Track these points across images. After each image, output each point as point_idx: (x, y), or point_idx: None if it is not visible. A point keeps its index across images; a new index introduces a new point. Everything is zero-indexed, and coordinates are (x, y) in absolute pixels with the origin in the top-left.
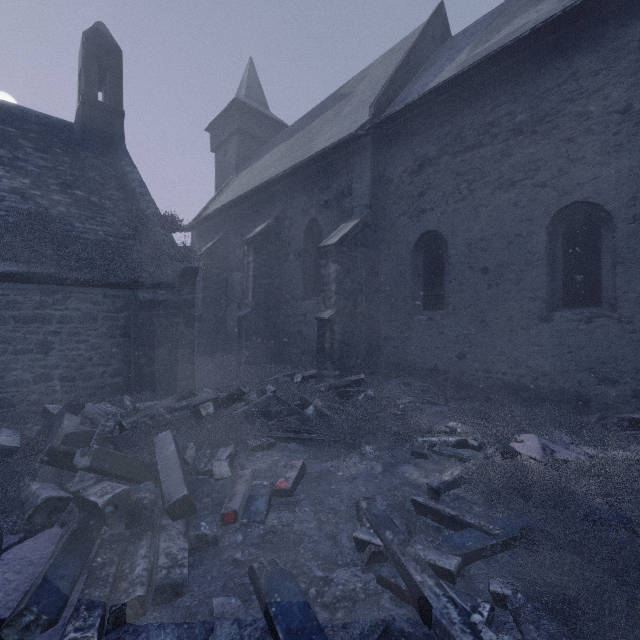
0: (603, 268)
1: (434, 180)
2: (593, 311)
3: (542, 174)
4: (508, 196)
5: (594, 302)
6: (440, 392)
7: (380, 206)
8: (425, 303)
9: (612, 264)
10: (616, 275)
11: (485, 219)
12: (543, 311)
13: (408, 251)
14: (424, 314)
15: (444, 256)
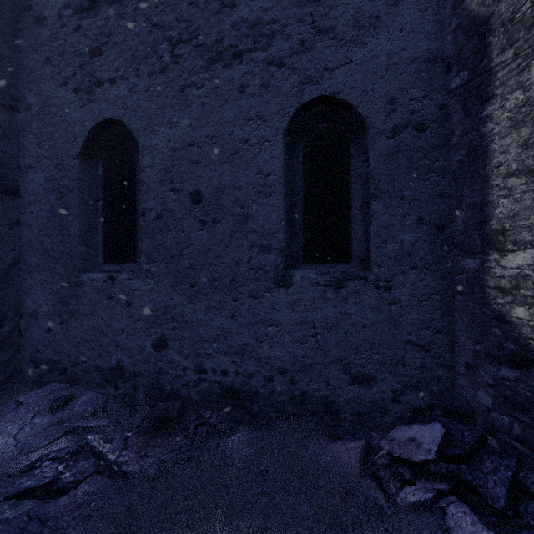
0: (353, 205)
1: (117, 29)
2: (341, 269)
3: (278, 45)
4: (231, 74)
5: (342, 256)
6: (126, 410)
7: (23, 64)
8: (106, 250)
9: (363, 200)
10: (373, 215)
11: (197, 109)
12: (280, 268)
13: (73, 153)
14: (105, 269)
15: (137, 170)
